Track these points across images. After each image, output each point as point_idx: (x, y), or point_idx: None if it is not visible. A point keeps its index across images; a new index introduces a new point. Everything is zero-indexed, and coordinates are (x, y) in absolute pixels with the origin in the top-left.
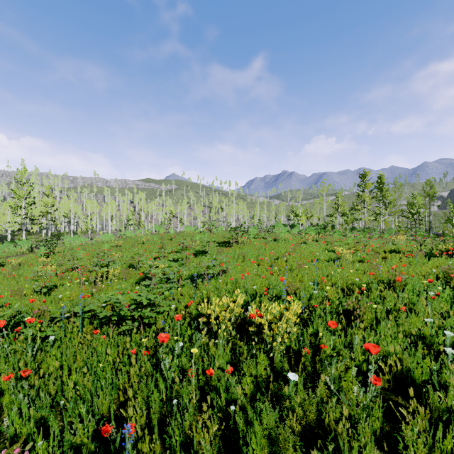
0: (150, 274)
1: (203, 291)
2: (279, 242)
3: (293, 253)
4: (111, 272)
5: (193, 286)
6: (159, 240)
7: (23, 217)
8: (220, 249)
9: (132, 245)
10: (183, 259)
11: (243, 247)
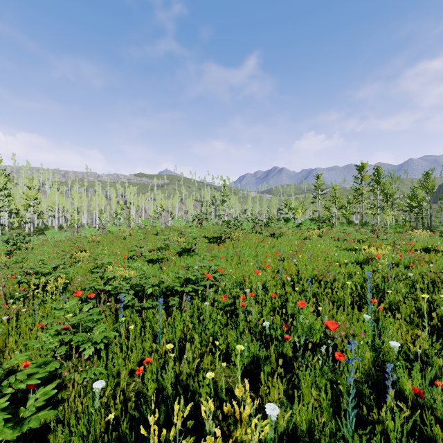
0: (89, 295)
1: (168, 346)
2: (277, 237)
3: (300, 252)
4: (51, 284)
5: (166, 306)
6: (143, 235)
7: None
8: (210, 246)
9: (110, 241)
10: (163, 259)
11: (237, 244)
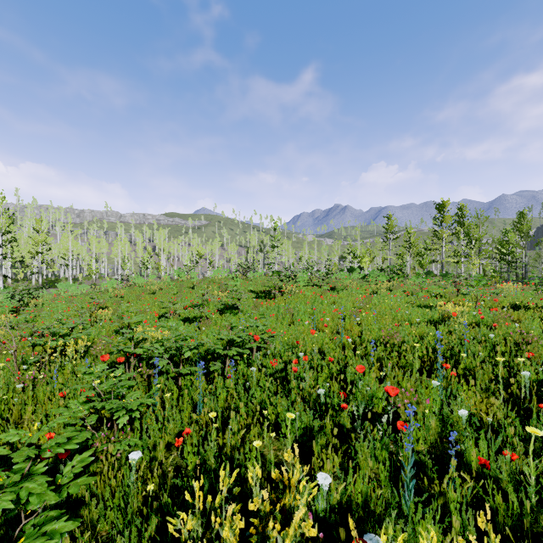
0: (118, 359)
1: (211, 414)
2: (338, 291)
3: (365, 310)
4: (70, 347)
5: (206, 373)
6: (176, 288)
7: (0, 258)
8: (257, 302)
9: (137, 295)
10: (202, 318)
11: (290, 300)
